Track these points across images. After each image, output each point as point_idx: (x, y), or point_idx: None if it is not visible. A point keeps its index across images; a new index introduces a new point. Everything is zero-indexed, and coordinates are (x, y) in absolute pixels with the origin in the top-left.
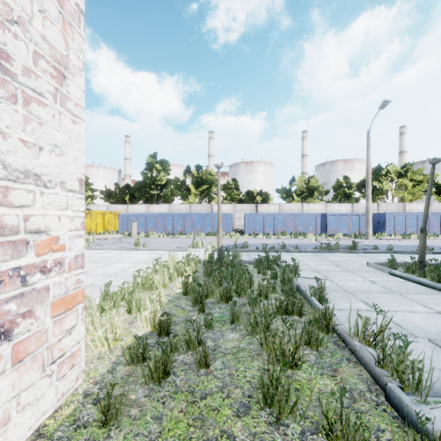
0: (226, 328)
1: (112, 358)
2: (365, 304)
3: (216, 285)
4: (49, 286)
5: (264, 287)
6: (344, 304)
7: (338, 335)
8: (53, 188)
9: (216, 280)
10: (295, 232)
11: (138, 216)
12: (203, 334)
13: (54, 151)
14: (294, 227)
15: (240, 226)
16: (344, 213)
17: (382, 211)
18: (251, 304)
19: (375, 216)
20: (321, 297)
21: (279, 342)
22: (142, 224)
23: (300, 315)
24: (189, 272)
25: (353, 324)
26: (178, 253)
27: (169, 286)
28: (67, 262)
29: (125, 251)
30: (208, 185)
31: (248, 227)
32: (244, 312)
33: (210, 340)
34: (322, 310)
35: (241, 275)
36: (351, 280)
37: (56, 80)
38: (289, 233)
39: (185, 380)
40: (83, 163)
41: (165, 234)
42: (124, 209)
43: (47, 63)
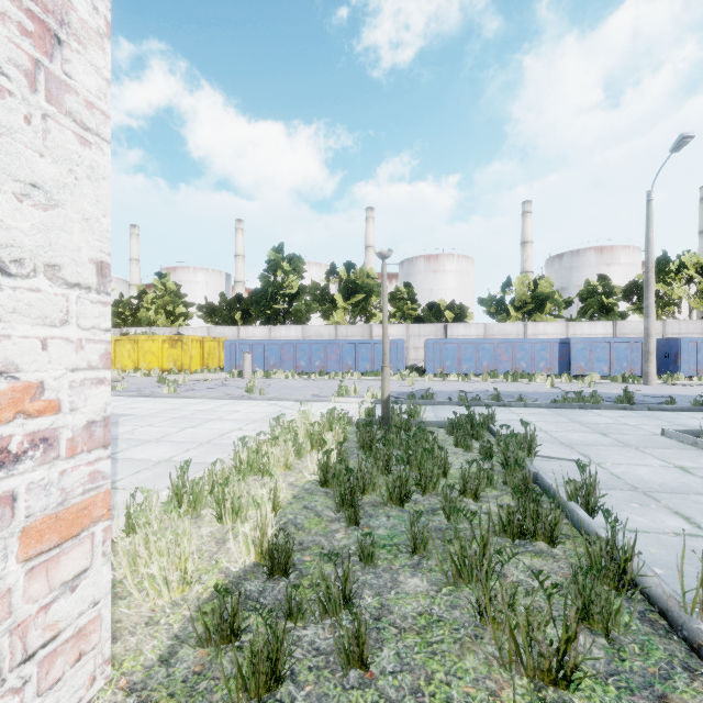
0: (401, 563)
1: (174, 625)
2: (684, 519)
3: (379, 471)
4: (17, 494)
5: (473, 477)
6: (638, 519)
7: (647, 598)
8: (27, 277)
9: (380, 461)
10: (513, 371)
11: (254, 344)
12: (356, 576)
13: (29, 196)
14: (512, 362)
15: (418, 360)
16: (601, 339)
17: (671, 334)
18: (452, 518)
19: (659, 344)
20: (604, 511)
21: (525, 621)
22: (261, 358)
23: (550, 541)
24: (332, 442)
25: (671, 570)
26: (316, 405)
27: (297, 468)
28: (65, 438)
29: (230, 402)
30: (365, 294)
31: (431, 363)
32: (436, 528)
33: (370, 592)
34: (605, 538)
35: (427, 452)
36: (639, 464)
37: (35, 42)
38: (503, 374)
39: (316, 700)
40: (108, 230)
41: (296, 373)
42: (233, 333)
43: (11, 0)
